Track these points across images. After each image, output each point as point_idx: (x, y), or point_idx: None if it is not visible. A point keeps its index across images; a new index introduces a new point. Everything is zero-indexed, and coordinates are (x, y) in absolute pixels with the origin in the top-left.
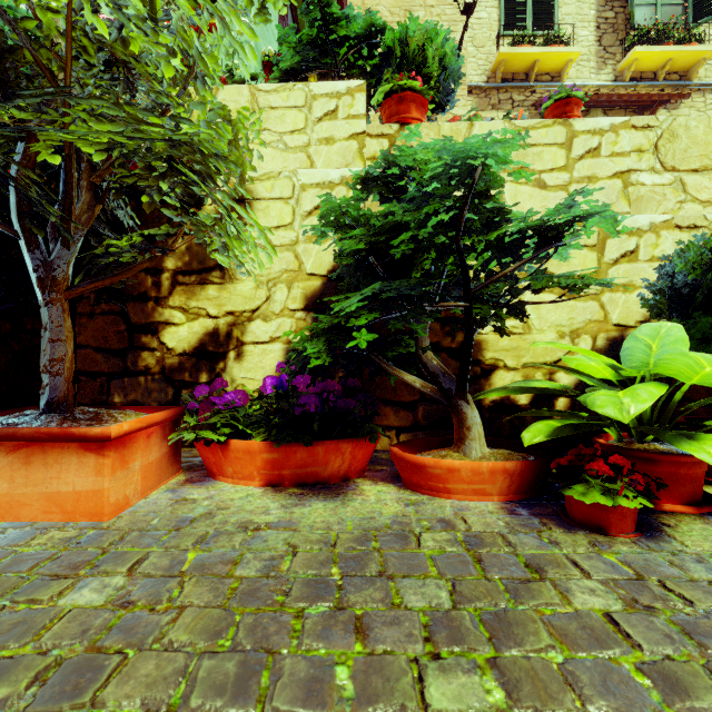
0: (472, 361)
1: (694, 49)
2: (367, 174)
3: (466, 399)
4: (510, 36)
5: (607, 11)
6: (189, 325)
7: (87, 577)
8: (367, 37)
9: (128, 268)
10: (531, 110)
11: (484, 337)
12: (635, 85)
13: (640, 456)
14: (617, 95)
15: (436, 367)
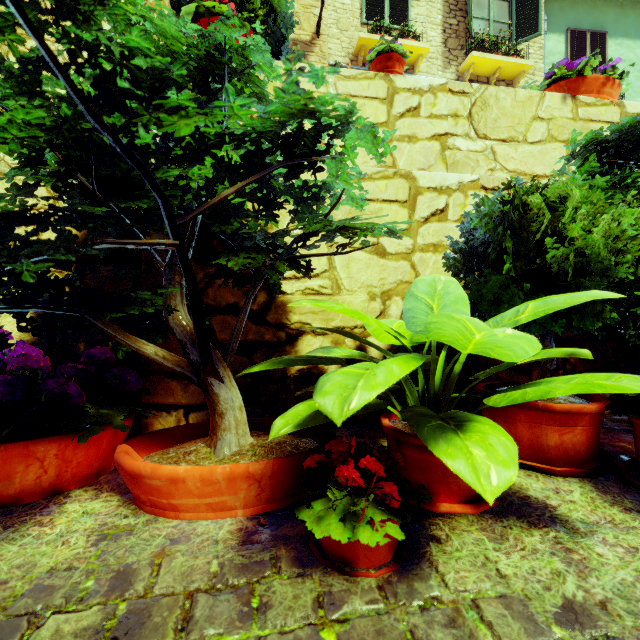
0: (276, 324)
1: (517, 61)
2: None
3: (218, 376)
4: (370, 25)
5: (452, 18)
6: None
7: None
8: None
9: None
10: None
11: (290, 298)
12: None
13: (417, 444)
14: None
15: (185, 334)
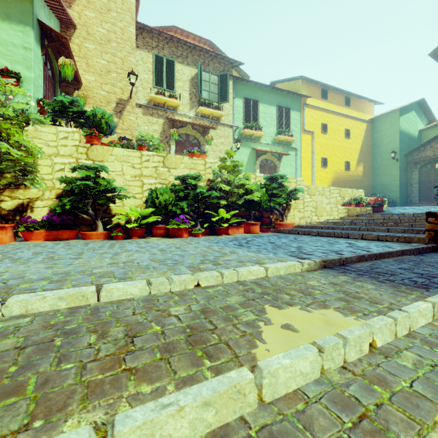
0: (109, 213)
1: (218, 112)
2: (75, 167)
3: (98, 220)
4: (157, 88)
5: (194, 89)
6: (12, 201)
7: (11, 246)
8: (81, 112)
9: (2, 188)
10: (165, 119)
11: (112, 207)
12: (202, 118)
13: (130, 229)
14: (193, 123)
15: (91, 214)
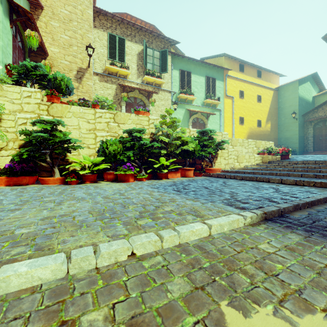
0: (66, 161)
1: (160, 80)
2: (34, 121)
3: (55, 167)
4: (111, 60)
5: (140, 62)
6: None
7: None
8: (43, 75)
9: None
10: (118, 85)
11: (69, 156)
12: (147, 85)
13: (83, 175)
14: (139, 88)
15: (49, 162)
